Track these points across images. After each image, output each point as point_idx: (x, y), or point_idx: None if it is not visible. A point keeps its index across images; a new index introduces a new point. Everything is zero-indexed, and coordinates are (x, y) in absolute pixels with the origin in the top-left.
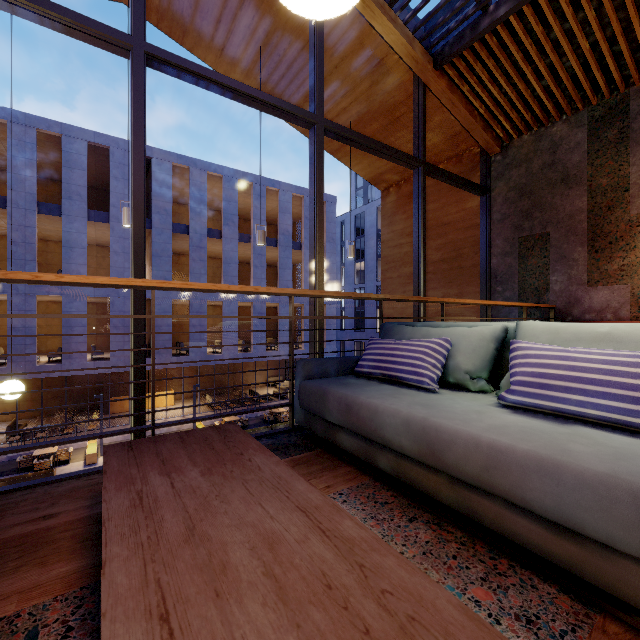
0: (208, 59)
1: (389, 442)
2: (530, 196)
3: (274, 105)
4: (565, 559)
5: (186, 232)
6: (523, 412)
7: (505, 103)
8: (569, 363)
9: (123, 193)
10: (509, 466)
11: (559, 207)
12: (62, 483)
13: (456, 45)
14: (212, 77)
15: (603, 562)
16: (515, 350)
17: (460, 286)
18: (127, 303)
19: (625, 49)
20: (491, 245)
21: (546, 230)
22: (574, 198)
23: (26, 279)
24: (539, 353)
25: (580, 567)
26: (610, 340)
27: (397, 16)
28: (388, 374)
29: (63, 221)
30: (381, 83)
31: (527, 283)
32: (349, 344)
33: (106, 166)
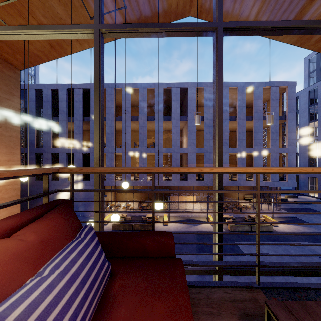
0: None
1: None
2: None
3: (305, 26)
4: None
5: (202, 120)
6: None
7: None
8: None
9: (176, 106)
10: None
11: None
12: (212, 290)
13: None
14: (261, 25)
15: None
16: None
17: None
18: (177, 155)
19: None
20: None
21: None
22: None
23: (196, 171)
24: None
25: None
26: None
27: None
28: None
29: (155, 123)
30: None
31: None
32: (303, 178)
33: (169, 96)
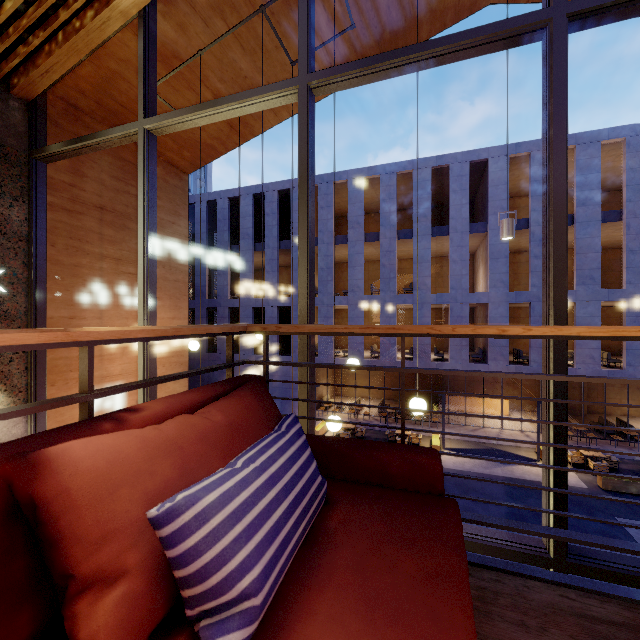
0: None
1: None
2: None
3: None
4: None
5: (525, 227)
6: None
7: None
8: None
9: (460, 204)
10: None
11: None
12: (530, 583)
13: None
14: None
15: None
16: None
17: None
18: (464, 309)
19: None
20: None
21: None
22: None
23: (491, 334)
24: None
25: None
26: None
27: None
28: None
29: (413, 242)
30: None
31: None
32: None
33: (444, 183)
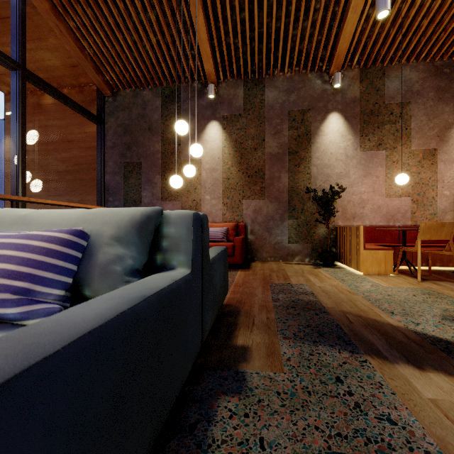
0: None
1: None
2: (131, 134)
3: None
4: None
5: None
6: None
7: (108, 55)
8: None
9: None
10: None
11: (147, 146)
12: None
13: None
14: None
15: None
16: None
17: (82, 195)
18: None
19: (175, 55)
20: (105, 165)
21: (140, 160)
22: (155, 142)
23: None
24: None
25: None
26: (22, 222)
27: None
28: None
29: None
30: None
31: (129, 196)
32: None
33: None
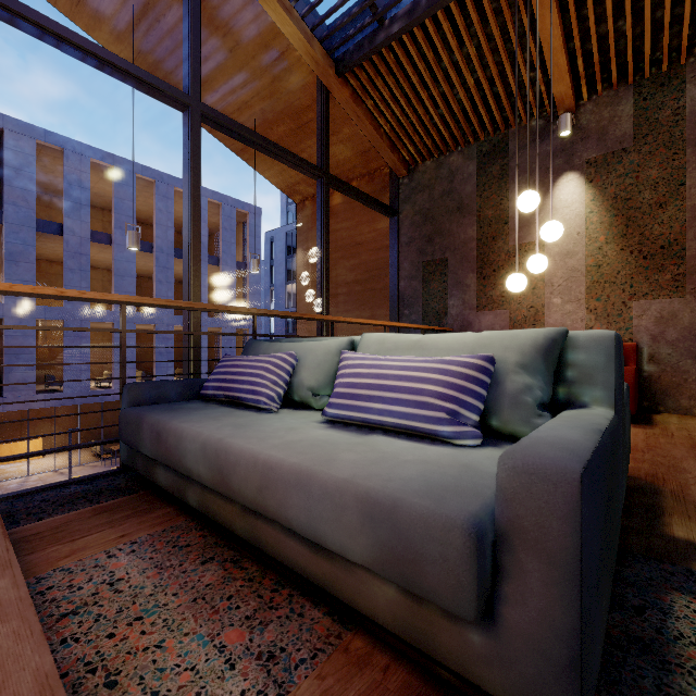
0: (60, 4)
1: (191, 472)
2: (432, 221)
3: (128, 72)
4: (322, 579)
5: (59, 232)
6: (340, 426)
7: (408, 125)
8: (376, 371)
9: None
10: (277, 484)
11: (455, 234)
12: None
13: (356, 54)
14: (26, 14)
15: (346, 575)
16: (341, 361)
17: (372, 309)
18: None
19: (502, 91)
20: (399, 268)
21: (445, 256)
22: (467, 227)
23: None
24: (357, 363)
25: (332, 585)
26: (418, 348)
27: (293, 7)
28: (230, 395)
29: None
30: (284, 80)
31: (430, 307)
32: None
33: None
